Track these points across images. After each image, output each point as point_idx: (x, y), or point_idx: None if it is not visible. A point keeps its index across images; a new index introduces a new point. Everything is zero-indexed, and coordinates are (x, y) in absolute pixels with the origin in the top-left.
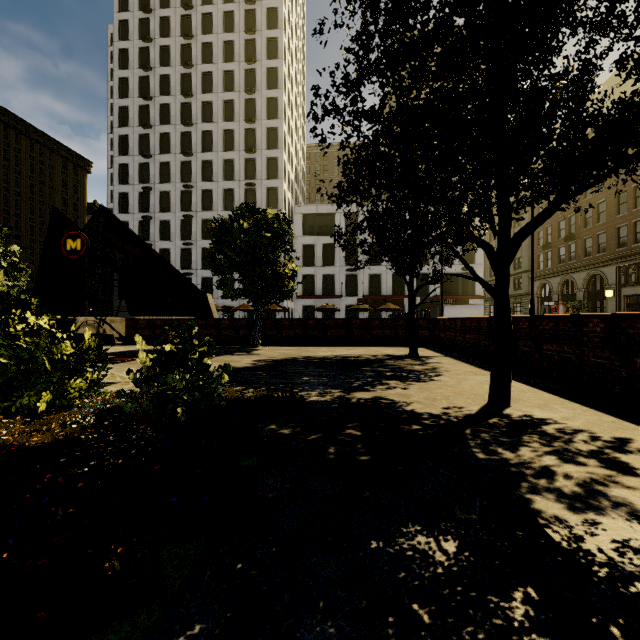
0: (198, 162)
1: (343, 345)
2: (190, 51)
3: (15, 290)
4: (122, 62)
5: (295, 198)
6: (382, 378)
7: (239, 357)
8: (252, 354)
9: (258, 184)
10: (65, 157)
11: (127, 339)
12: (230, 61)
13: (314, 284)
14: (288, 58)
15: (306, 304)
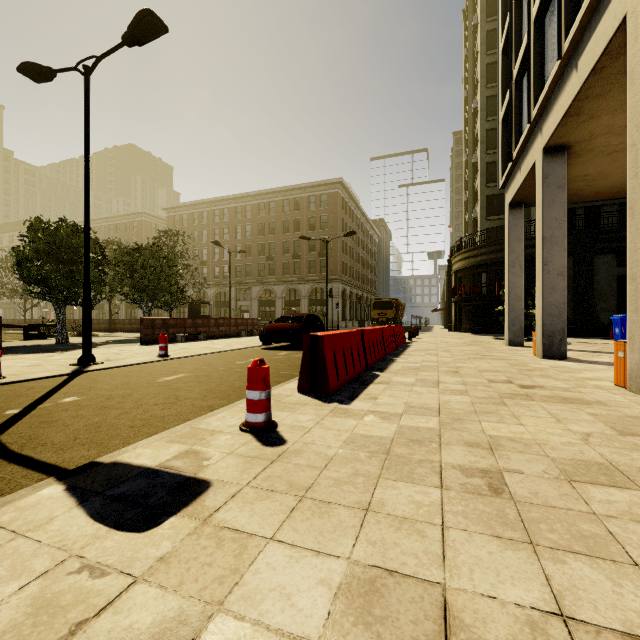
0: None
1: None
2: None
3: None
4: None
5: None
6: None
7: None
8: None
9: None
10: None
11: None
12: None
13: None
14: None
15: None
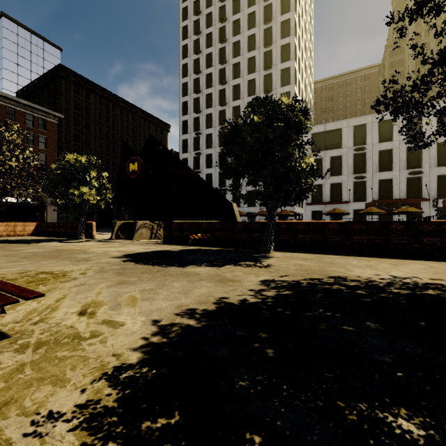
0: (230, 109)
1: (376, 254)
2: (225, 31)
3: (102, 202)
4: (184, 54)
5: None
6: None
7: (243, 271)
8: (261, 265)
9: None
10: (156, 124)
11: (164, 239)
12: (252, 28)
13: (322, 192)
14: (298, 10)
15: (314, 209)
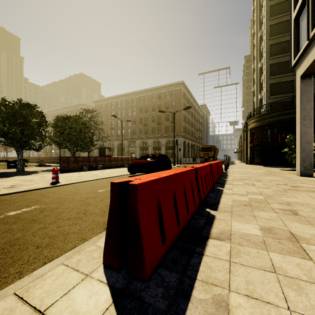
0: None
1: None
2: None
3: None
4: None
5: None
6: None
7: None
8: None
9: None
10: None
11: None
12: None
13: None
14: None
15: None
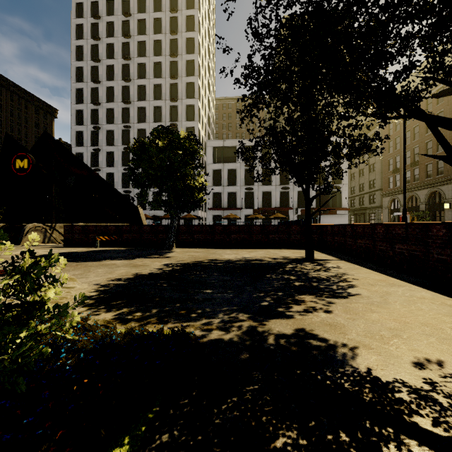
0: (135, 108)
1: (245, 247)
2: (129, 26)
3: None
4: (78, 34)
5: (207, 136)
6: (293, 291)
7: (150, 260)
8: (164, 257)
9: (179, 125)
10: (37, 105)
11: (65, 242)
12: (159, 33)
13: (221, 199)
14: (202, 31)
15: (215, 214)
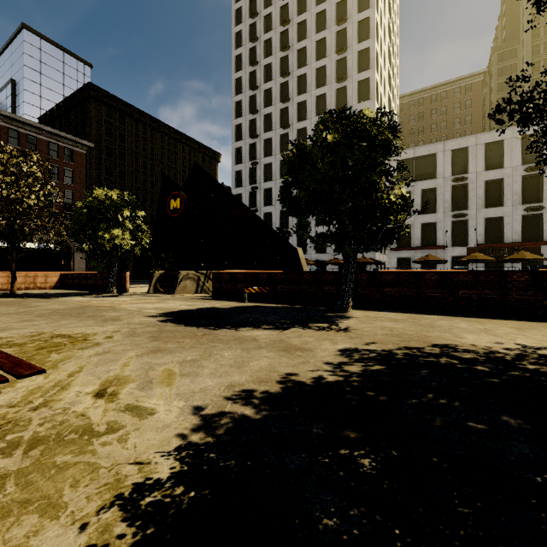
0: (294, 132)
1: (489, 315)
2: (287, 36)
3: (138, 248)
4: (237, 66)
5: None
6: None
7: (315, 336)
8: (337, 328)
9: None
10: (203, 153)
11: (213, 293)
12: (322, 30)
13: (410, 235)
14: (380, 5)
15: (401, 256)
